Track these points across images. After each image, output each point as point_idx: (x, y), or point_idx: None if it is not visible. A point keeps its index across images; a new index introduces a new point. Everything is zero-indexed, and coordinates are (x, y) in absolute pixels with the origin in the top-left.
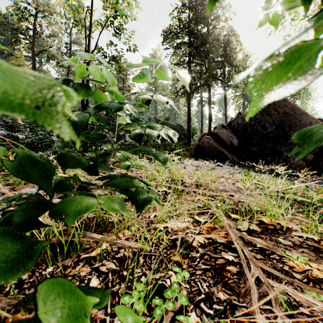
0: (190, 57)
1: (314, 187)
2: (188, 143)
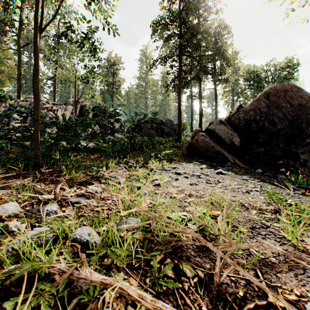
0: (181, 49)
1: None
2: (178, 139)
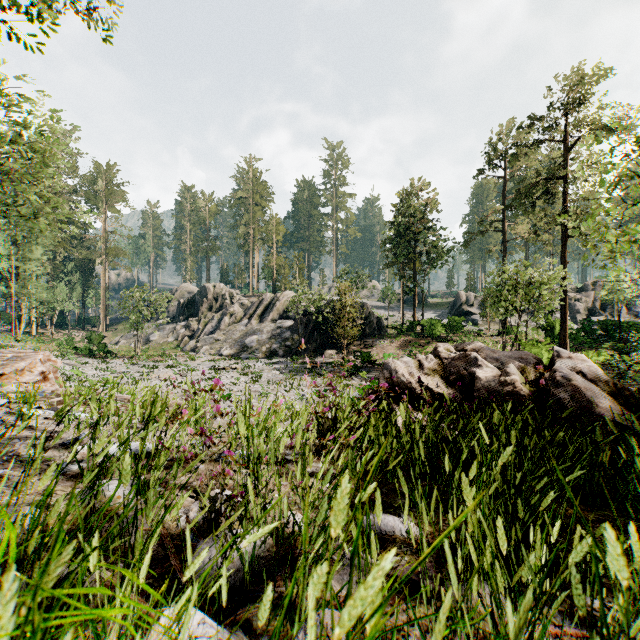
0: None
1: None
2: None
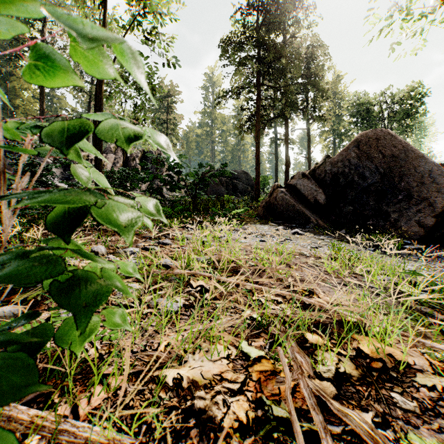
0: (259, 78)
1: (439, 270)
2: (256, 198)
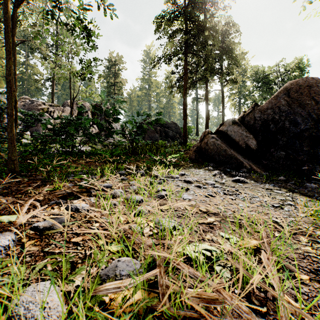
0: (186, 47)
1: None
2: (184, 143)
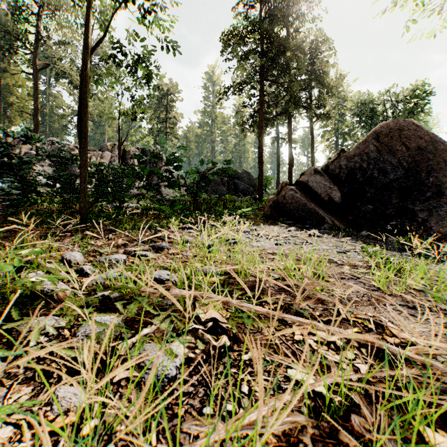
0: (262, 72)
1: None
2: (259, 198)
